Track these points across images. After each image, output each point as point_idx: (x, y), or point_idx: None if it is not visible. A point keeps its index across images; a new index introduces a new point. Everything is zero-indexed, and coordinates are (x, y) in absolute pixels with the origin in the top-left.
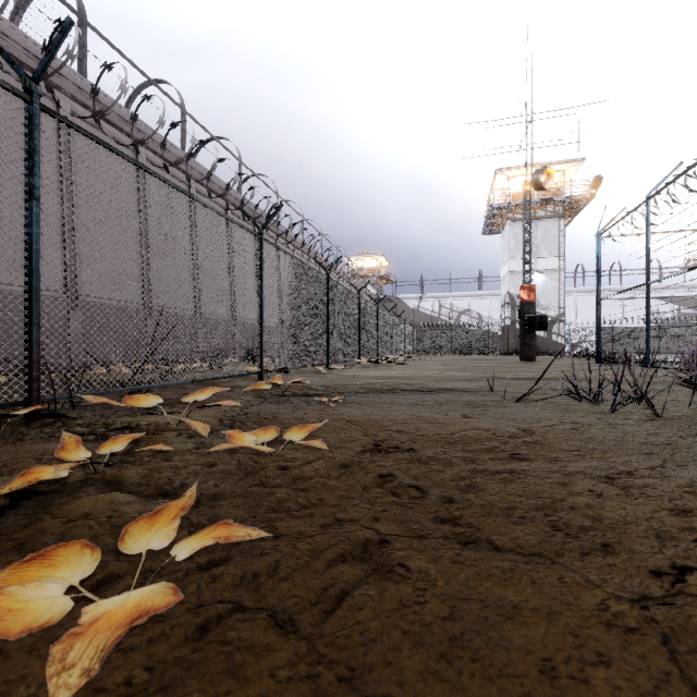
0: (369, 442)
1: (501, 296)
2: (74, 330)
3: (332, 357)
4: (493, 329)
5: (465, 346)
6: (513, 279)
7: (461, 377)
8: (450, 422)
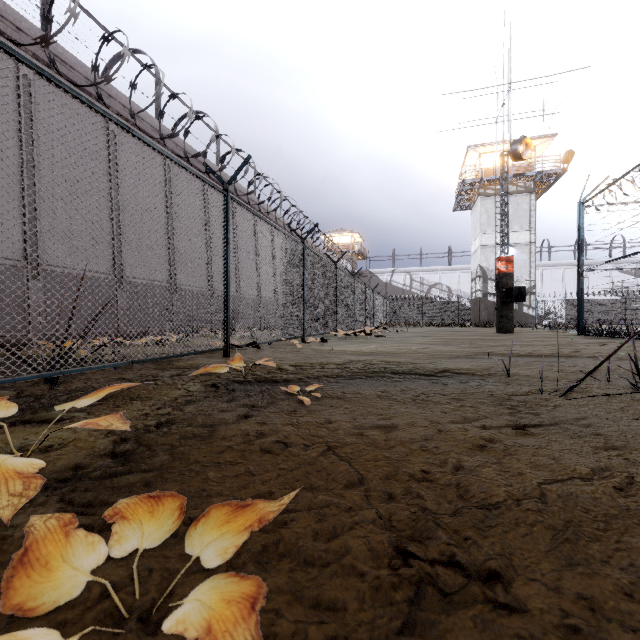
0: (384, 544)
1: (472, 270)
2: (34, 301)
3: (308, 330)
4: (463, 301)
5: (436, 318)
6: (485, 252)
7: (452, 353)
8: (502, 447)
